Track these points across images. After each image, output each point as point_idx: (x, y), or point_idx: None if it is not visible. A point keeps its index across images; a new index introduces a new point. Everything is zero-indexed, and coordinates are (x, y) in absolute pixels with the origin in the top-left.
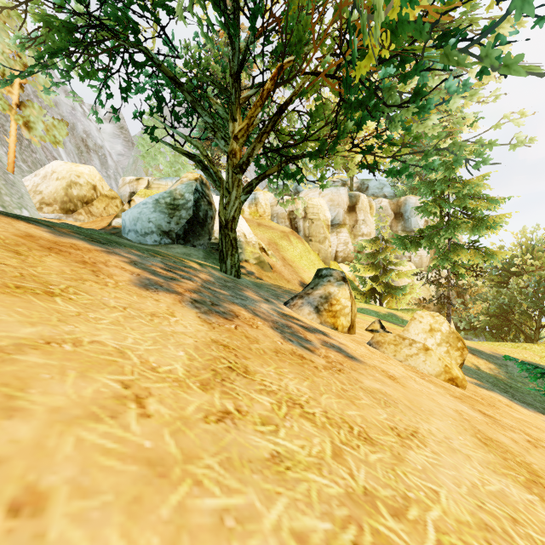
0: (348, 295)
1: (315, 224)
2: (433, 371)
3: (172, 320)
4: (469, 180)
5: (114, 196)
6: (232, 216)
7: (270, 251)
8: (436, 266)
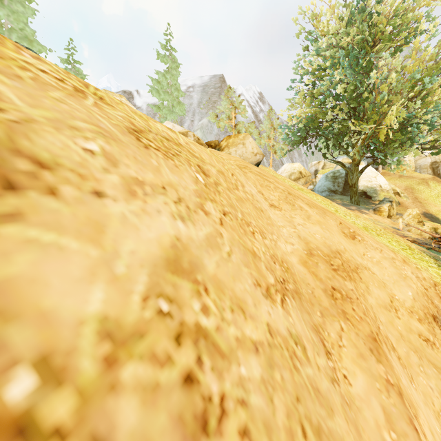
0: (387, 206)
1: None
2: (404, 224)
3: None
4: None
5: (307, 174)
6: (354, 182)
7: (403, 194)
8: None
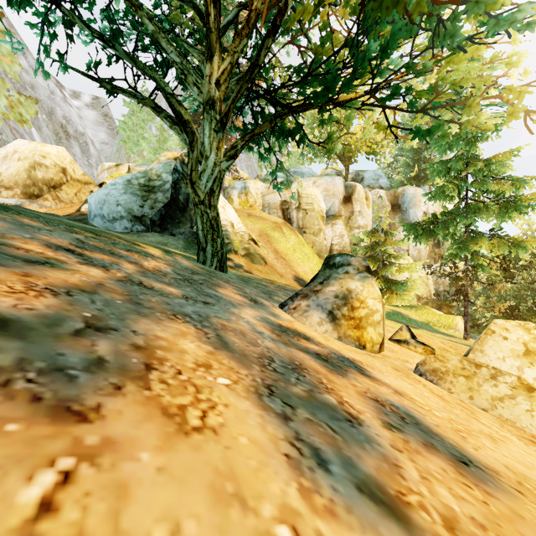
0: (378, 294)
1: (309, 215)
2: None
3: None
4: (493, 157)
5: (88, 181)
6: (210, 189)
7: (261, 243)
8: (453, 257)
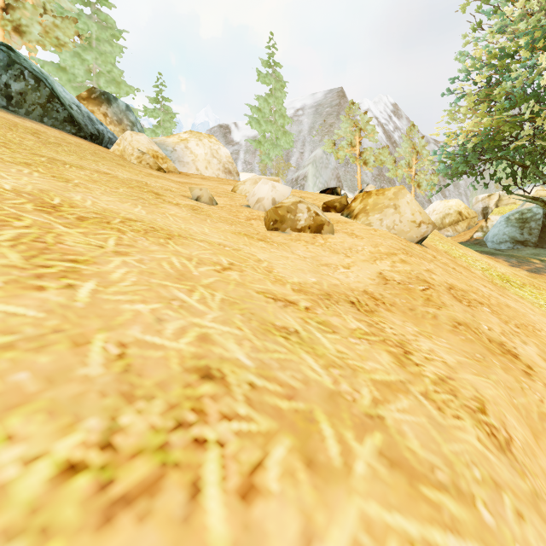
0: None
1: None
2: None
3: (519, 272)
4: None
5: (471, 215)
6: None
7: None
8: None
